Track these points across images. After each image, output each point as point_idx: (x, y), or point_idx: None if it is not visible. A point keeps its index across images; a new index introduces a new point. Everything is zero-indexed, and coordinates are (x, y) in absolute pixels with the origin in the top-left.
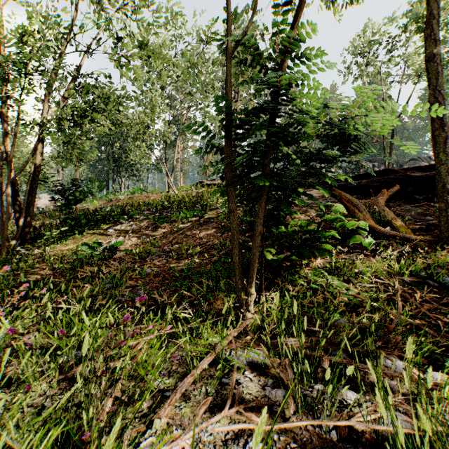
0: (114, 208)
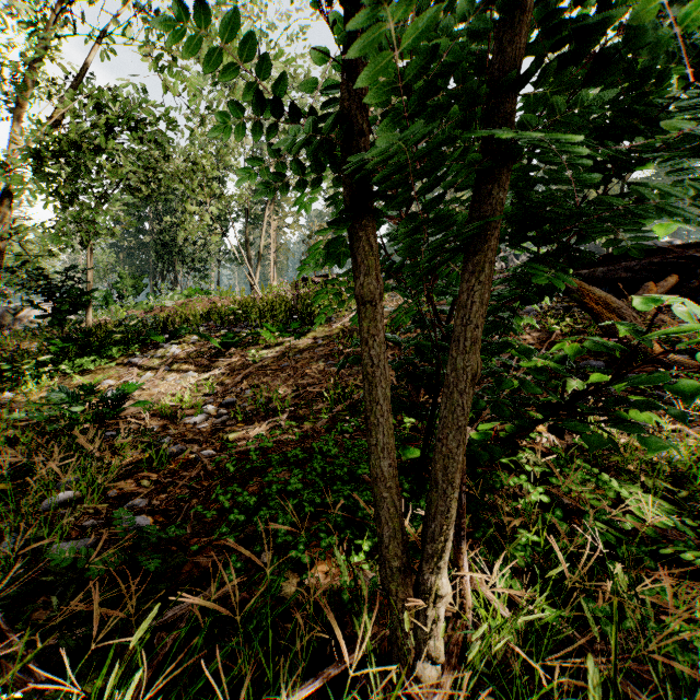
0: (147, 320)
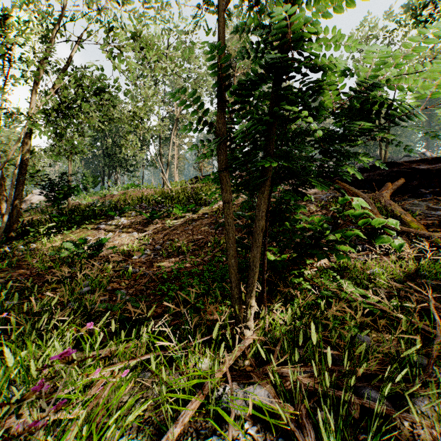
0: (106, 203)
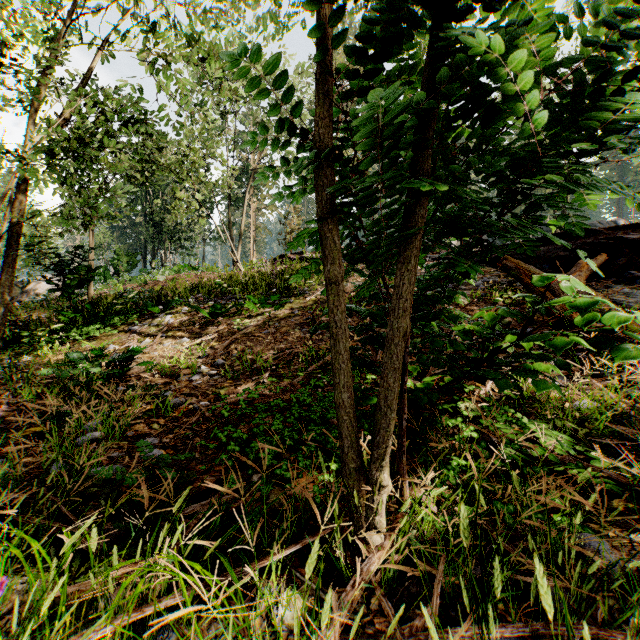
0: (144, 293)
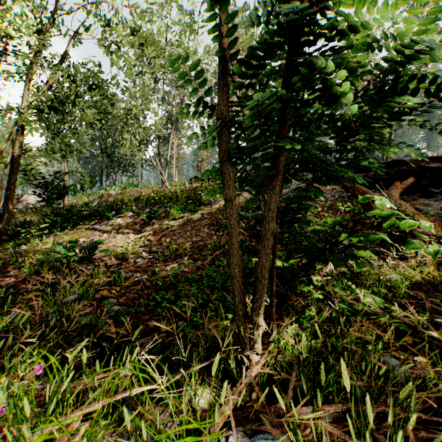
0: (102, 203)
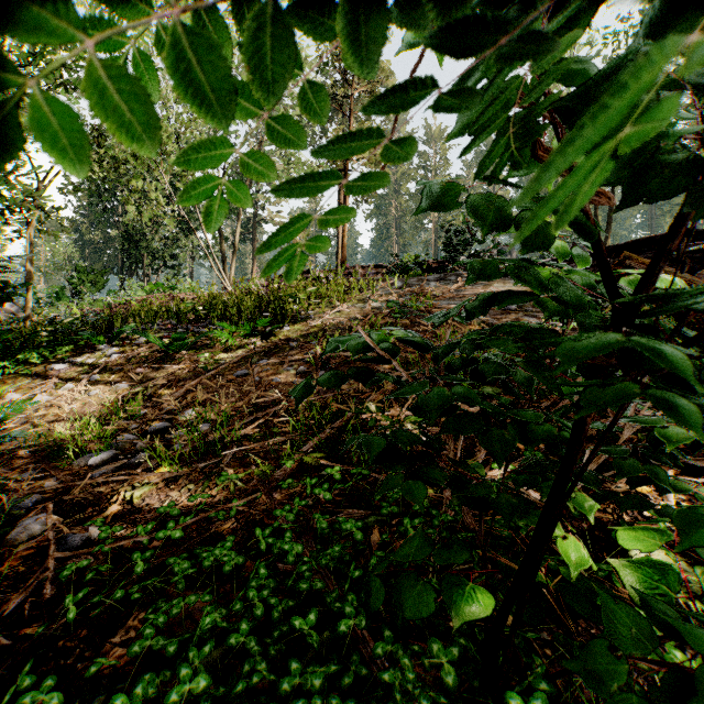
0: (88, 317)
